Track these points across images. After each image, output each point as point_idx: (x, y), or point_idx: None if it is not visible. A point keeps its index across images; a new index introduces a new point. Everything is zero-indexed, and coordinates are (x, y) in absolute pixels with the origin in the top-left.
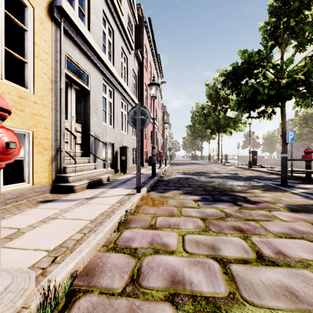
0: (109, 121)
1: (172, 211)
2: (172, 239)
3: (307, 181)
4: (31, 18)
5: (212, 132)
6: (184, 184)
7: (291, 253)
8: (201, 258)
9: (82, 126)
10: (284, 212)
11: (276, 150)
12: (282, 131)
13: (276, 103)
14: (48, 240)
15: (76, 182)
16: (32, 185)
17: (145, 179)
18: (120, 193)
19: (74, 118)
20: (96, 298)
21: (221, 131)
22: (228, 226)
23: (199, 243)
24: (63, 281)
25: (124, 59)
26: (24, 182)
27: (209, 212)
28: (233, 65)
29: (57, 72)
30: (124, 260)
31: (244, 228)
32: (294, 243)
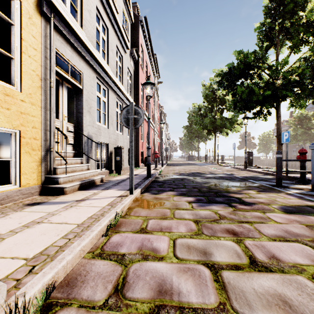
0: (103, 120)
1: (165, 213)
2: (162, 244)
3: (301, 182)
4: (17, 12)
5: (208, 133)
6: (179, 185)
7: (285, 257)
8: (191, 265)
9: (74, 126)
10: (278, 213)
11: (271, 150)
12: (278, 131)
13: (271, 104)
14: (29, 247)
15: (66, 184)
16: (19, 187)
17: (140, 180)
18: (112, 195)
19: (65, 117)
20: (74, 312)
21: (218, 131)
22: (222, 229)
23: (190, 248)
24: (35, 296)
25: (119, 58)
26: (10, 183)
27: (203, 215)
28: (228, 66)
29: (47, 69)
30: (110, 268)
31: (237, 231)
32: (288, 246)
